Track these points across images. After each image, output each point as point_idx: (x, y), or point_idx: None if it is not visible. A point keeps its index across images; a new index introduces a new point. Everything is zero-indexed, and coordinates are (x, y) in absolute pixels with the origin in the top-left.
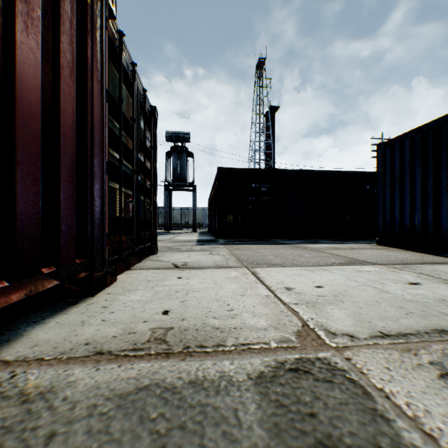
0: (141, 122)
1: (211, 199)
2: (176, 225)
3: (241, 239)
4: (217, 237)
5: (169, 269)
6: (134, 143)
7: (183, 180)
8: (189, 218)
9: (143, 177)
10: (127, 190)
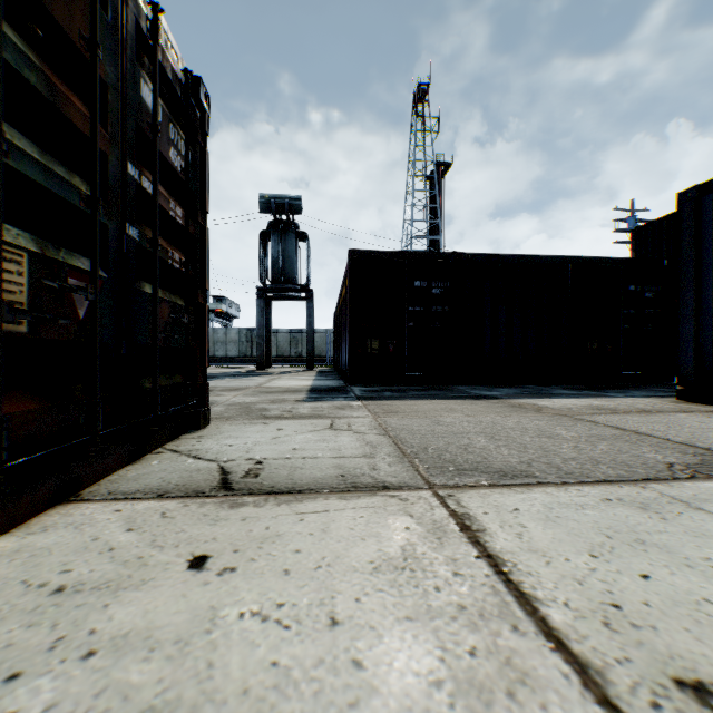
0: (144, 88)
1: (339, 312)
2: (281, 359)
3: (395, 386)
4: (348, 382)
5: (197, 496)
6: (98, 116)
7: (290, 280)
8: (303, 347)
9: (152, 236)
10: (59, 253)
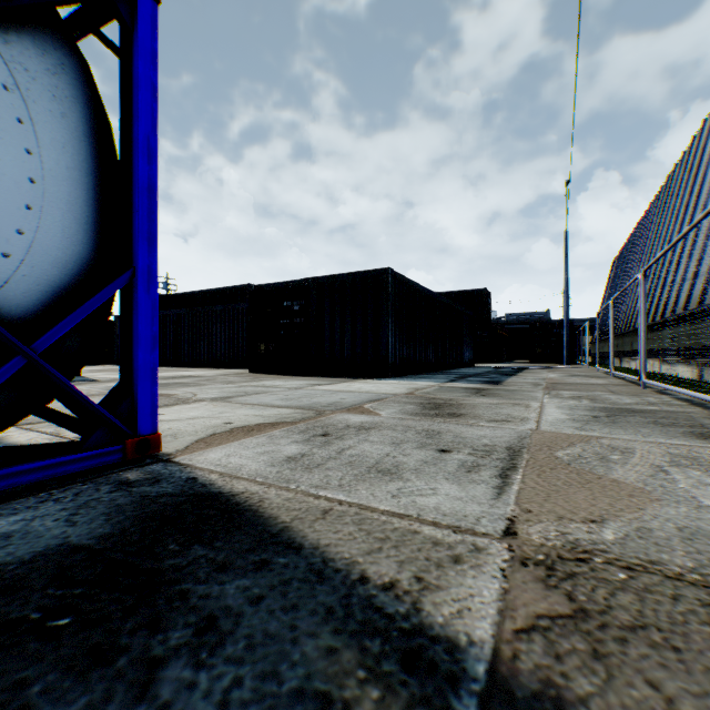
0: None
1: None
2: None
3: None
4: None
5: None
6: None
7: None
8: None
9: None
10: None
